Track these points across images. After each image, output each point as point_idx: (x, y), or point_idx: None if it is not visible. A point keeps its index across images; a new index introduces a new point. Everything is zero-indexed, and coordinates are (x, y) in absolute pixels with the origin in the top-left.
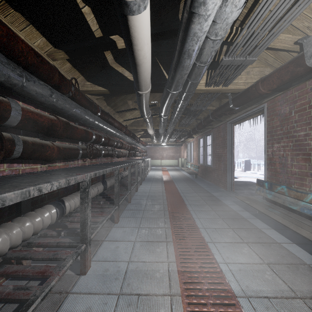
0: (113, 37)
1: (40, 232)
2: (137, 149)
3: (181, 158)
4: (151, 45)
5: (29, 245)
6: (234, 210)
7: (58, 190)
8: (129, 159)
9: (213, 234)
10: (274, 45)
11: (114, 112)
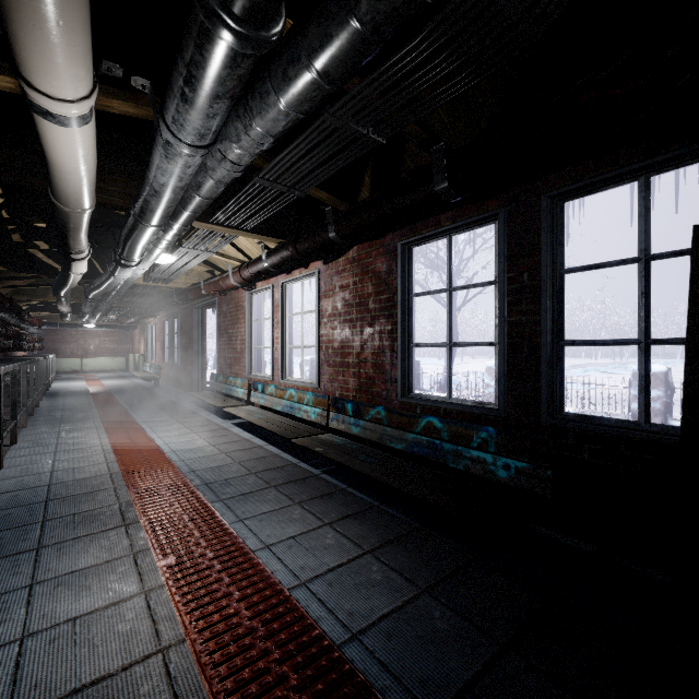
0: (38, 242)
1: None
2: (24, 336)
3: (134, 353)
4: None
5: None
6: (184, 407)
7: None
8: (7, 356)
9: (148, 419)
10: (193, 269)
11: None
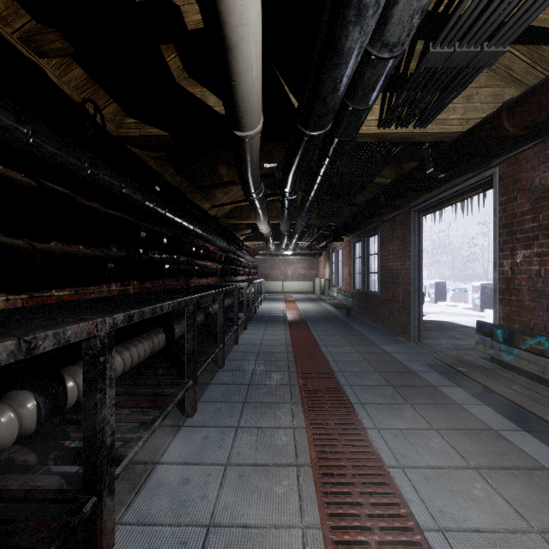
0: None
1: None
2: (238, 262)
3: (320, 278)
4: (263, 39)
5: None
6: (433, 385)
7: (57, 351)
8: (224, 281)
9: (398, 445)
10: (546, 18)
11: (192, 189)
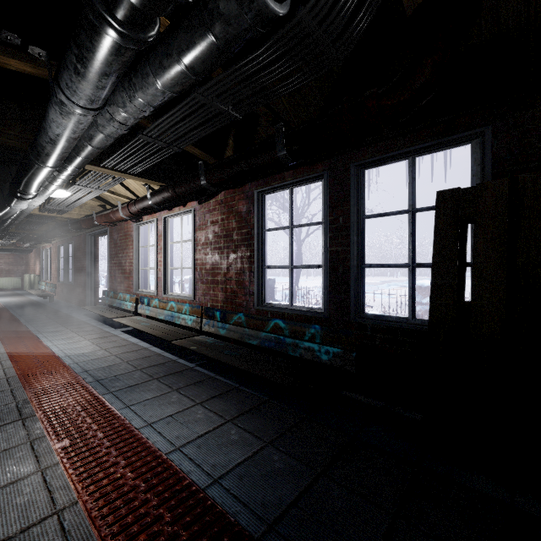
0: None
1: None
2: None
3: (30, 274)
4: None
5: None
6: (78, 319)
7: None
8: None
9: (43, 330)
10: (86, 203)
11: None
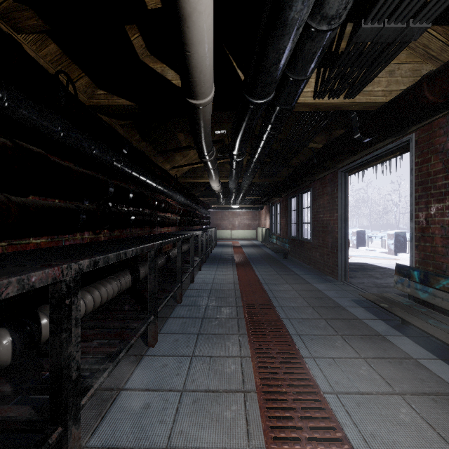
0: None
1: None
2: (194, 214)
3: (261, 227)
4: (215, 22)
5: None
6: (359, 318)
7: (34, 291)
8: (183, 230)
9: (331, 373)
10: None
11: (155, 153)
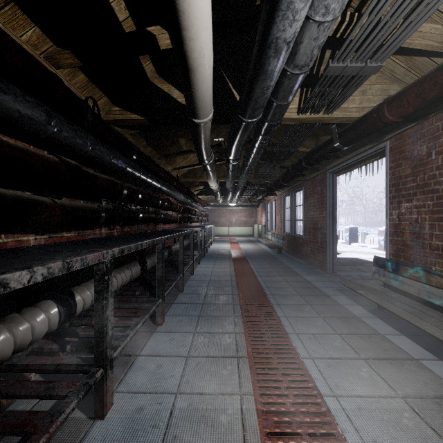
0: (152, 29)
1: (32, 345)
2: (193, 211)
3: (258, 224)
4: (213, 49)
5: (9, 369)
6: (340, 304)
7: (66, 276)
8: (182, 226)
9: (310, 344)
10: (411, 42)
11: (158, 156)
